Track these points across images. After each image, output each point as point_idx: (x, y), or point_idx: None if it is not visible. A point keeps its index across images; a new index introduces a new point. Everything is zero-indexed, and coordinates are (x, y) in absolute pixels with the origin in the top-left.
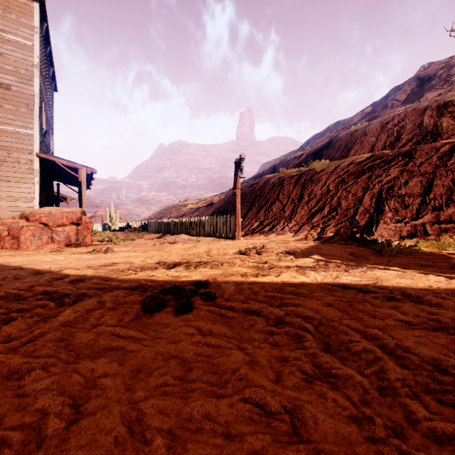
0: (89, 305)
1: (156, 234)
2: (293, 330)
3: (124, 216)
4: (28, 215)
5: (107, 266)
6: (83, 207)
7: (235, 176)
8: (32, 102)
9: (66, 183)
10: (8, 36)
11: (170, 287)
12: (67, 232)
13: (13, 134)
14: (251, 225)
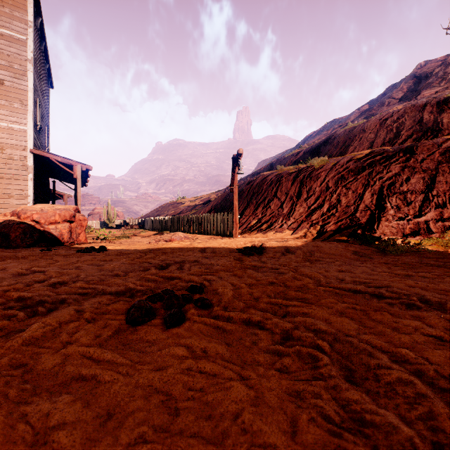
0: (65, 315)
1: (152, 231)
2: (305, 351)
3: (122, 214)
4: (19, 212)
5: (96, 267)
6: (78, 204)
7: (233, 172)
8: (26, 98)
9: (62, 180)
10: (1, 30)
11: (160, 292)
12: (60, 230)
13: (6, 129)
14: (248, 222)
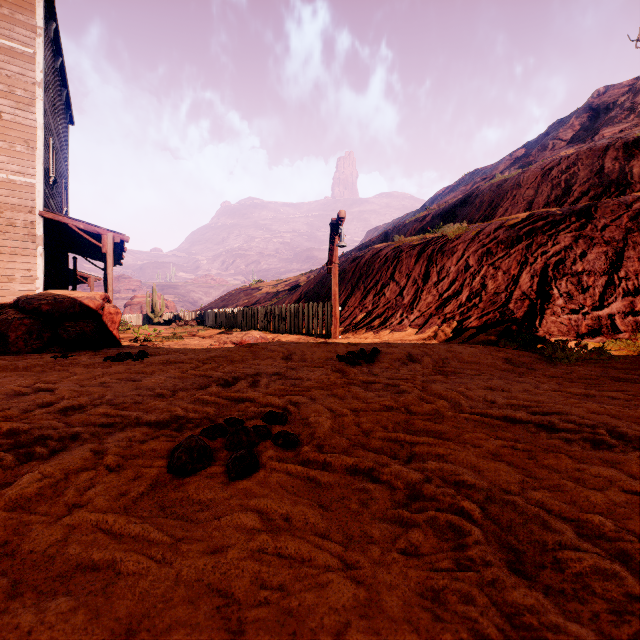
0: (75, 460)
1: (215, 330)
2: (443, 519)
3: (173, 304)
4: (21, 303)
5: (130, 383)
6: (109, 290)
7: (331, 245)
8: (33, 137)
9: (86, 256)
10: None
11: (222, 423)
12: (81, 328)
13: (4, 183)
14: (353, 316)
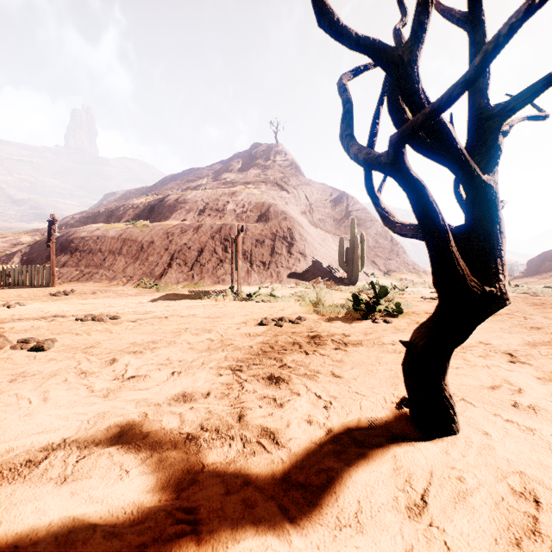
0: None
1: None
2: (58, 307)
3: None
4: None
5: None
6: None
7: (49, 232)
8: None
9: None
10: None
11: None
12: None
13: None
14: (71, 274)
